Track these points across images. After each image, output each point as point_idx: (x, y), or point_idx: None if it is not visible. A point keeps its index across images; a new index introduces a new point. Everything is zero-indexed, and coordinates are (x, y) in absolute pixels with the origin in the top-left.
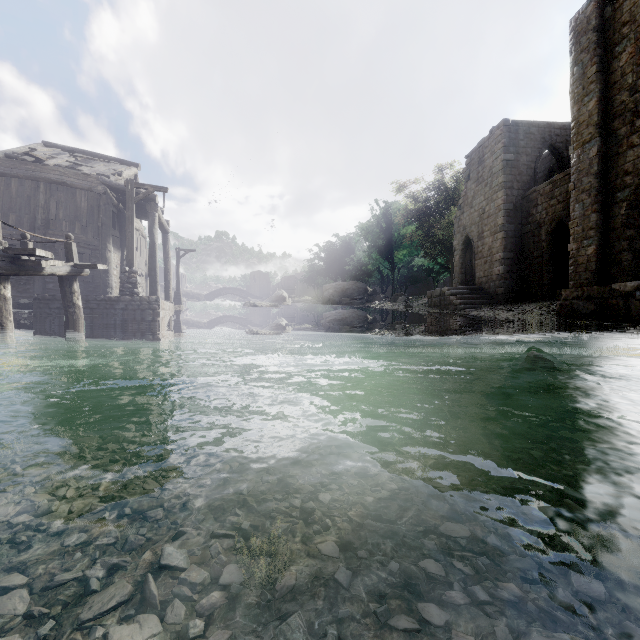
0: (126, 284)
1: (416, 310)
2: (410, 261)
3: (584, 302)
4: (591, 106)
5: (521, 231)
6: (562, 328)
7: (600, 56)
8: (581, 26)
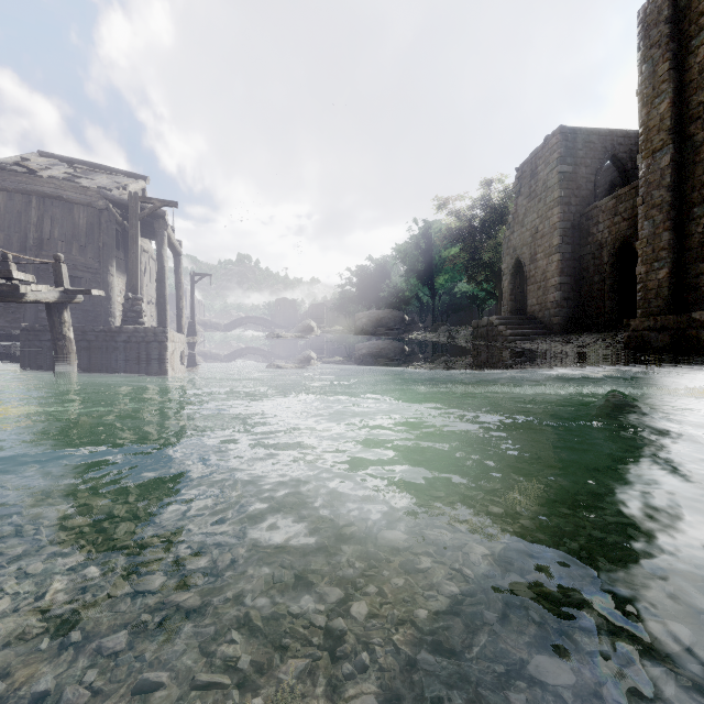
0: (129, 313)
1: (460, 342)
2: (452, 287)
3: (657, 333)
4: (663, 109)
5: (580, 253)
6: (633, 364)
7: (673, 51)
8: (651, 17)
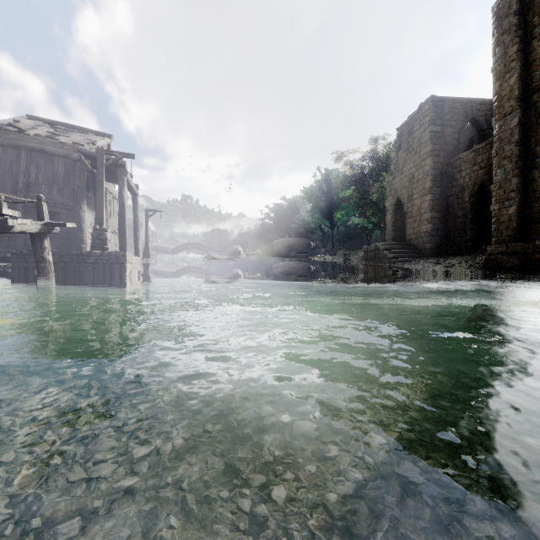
0: (97, 240)
1: (354, 263)
2: (347, 220)
3: (508, 257)
4: (512, 82)
5: (446, 194)
6: (490, 280)
7: (520, 37)
8: (503, 11)
